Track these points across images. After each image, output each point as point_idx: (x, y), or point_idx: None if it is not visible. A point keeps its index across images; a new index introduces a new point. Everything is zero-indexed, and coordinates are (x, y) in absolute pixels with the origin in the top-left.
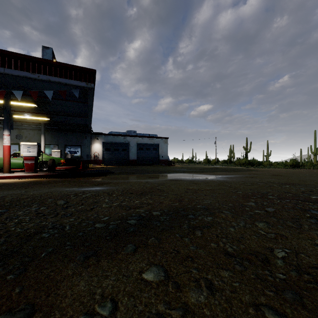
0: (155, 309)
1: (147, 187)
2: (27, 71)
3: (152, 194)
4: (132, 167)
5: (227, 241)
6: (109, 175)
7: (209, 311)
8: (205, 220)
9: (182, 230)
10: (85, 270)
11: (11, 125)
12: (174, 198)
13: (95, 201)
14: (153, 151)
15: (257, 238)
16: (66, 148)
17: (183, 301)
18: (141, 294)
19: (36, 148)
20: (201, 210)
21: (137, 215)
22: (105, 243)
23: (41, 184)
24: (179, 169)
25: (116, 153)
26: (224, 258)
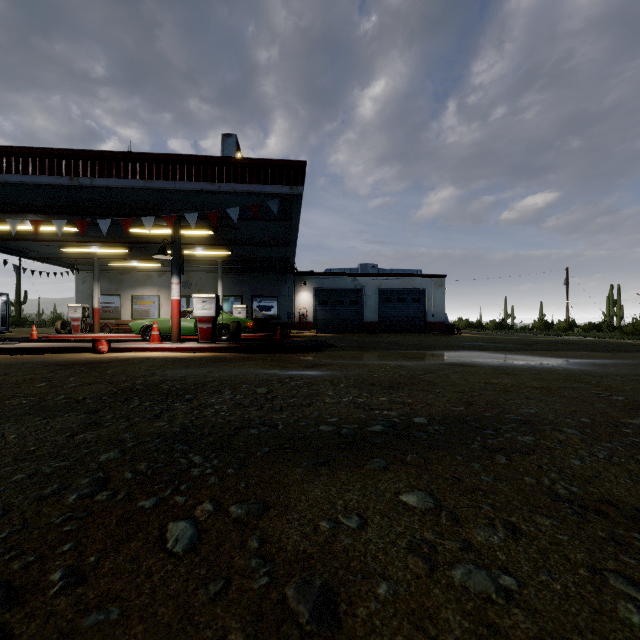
0: (420, 535)
1: (402, 375)
2: (204, 181)
3: (411, 388)
4: (369, 337)
5: (560, 478)
6: (327, 351)
7: (506, 555)
8: (518, 441)
9: (469, 451)
10: (317, 478)
11: (181, 268)
12: (457, 397)
13: (312, 393)
14: (413, 305)
15: (633, 483)
16: (255, 302)
17: (463, 537)
18: (399, 517)
19: (214, 303)
20: (512, 423)
21: (385, 419)
22: (339, 452)
23: (225, 362)
24: (471, 342)
25: (339, 310)
26: (547, 501)
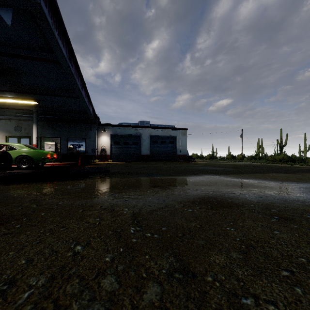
0: None
1: None
2: None
3: None
4: (143, 164)
5: None
6: (90, 178)
7: None
8: None
9: None
10: None
11: None
12: None
13: None
14: (170, 145)
15: None
16: (69, 142)
17: None
18: None
19: None
20: None
21: None
22: None
23: None
24: (203, 166)
25: (126, 147)
26: None
